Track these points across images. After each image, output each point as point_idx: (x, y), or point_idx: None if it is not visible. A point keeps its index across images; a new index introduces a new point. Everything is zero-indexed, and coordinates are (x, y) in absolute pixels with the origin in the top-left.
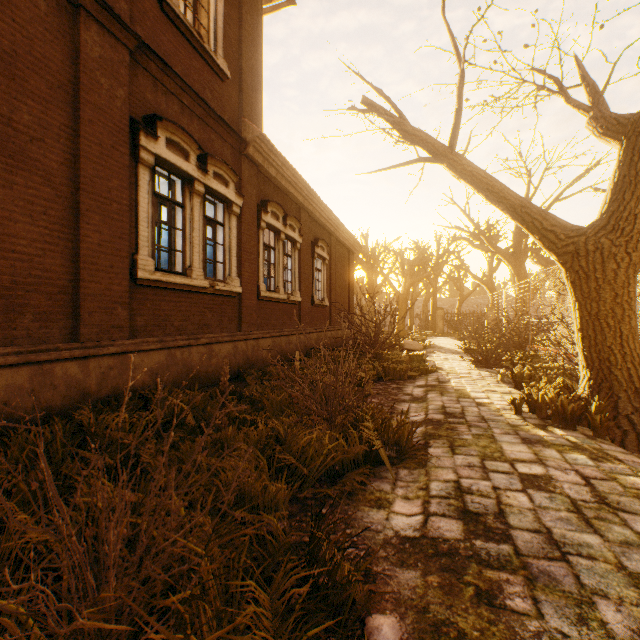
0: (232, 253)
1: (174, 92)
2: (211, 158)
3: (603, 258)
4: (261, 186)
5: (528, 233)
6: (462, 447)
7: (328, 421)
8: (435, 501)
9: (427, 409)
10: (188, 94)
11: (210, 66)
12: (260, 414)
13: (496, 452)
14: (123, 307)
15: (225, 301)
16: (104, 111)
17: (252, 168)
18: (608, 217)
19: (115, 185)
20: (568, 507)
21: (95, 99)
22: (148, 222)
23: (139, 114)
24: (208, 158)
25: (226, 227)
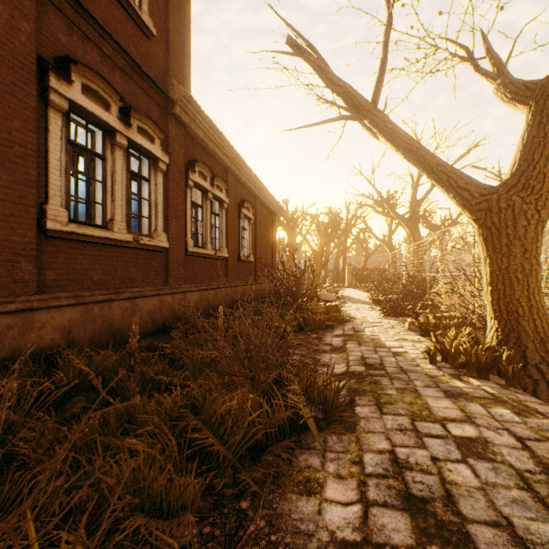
0: (158, 209)
1: (93, 38)
2: (135, 112)
3: (514, 215)
4: (189, 146)
5: (443, 191)
6: (389, 404)
7: (251, 380)
8: (373, 482)
9: (348, 360)
10: (109, 43)
11: (134, 21)
12: (179, 374)
13: (424, 410)
14: (28, 260)
15: (151, 256)
16: (2, 42)
17: (179, 128)
18: (519, 176)
19: (17, 126)
20: (517, 482)
21: None
22: (61, 170)
23: (50, 54)
24: (131, 111)
25: (152, 183)
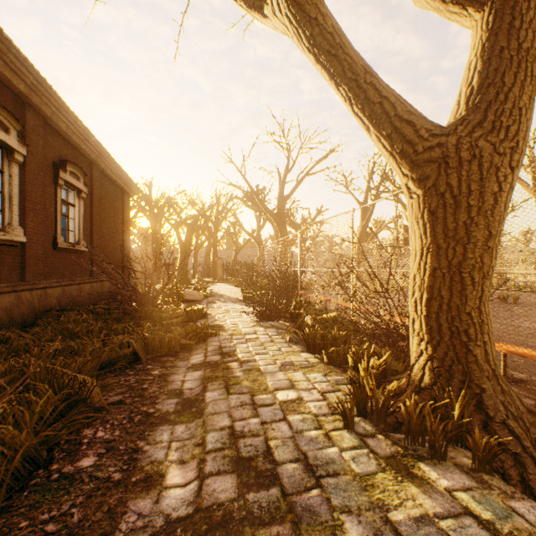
0: None
1: None
2: None
3: (482, 173)
4: None
5: (369, 126)
6: None
7: None
8: None
9: (204, 450)
10: None
11: None
12: None
13: None
14: None
15: None
16: None
17: None
18: (484, 109)
19: None
20: None
21: None
22: None
23: None
24: None
25: None
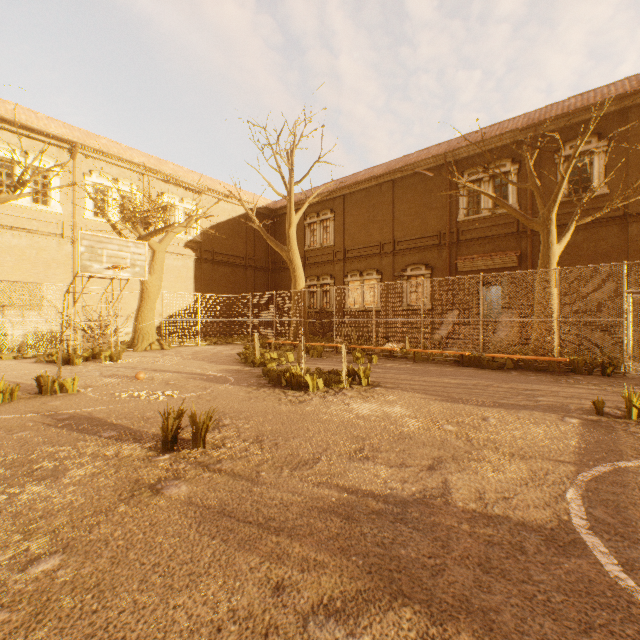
0: None
1: None
2: None
3: None
4: None
5: None
6: None
7: None
8: None
9: None
10: None
11: None
12: None
13: None
14: None
15: None
16: (638, 249)
17: None
18: None
19: None
20: (633, 364)
21: (634, 247)
22: None
23: None
24: None
25: None
